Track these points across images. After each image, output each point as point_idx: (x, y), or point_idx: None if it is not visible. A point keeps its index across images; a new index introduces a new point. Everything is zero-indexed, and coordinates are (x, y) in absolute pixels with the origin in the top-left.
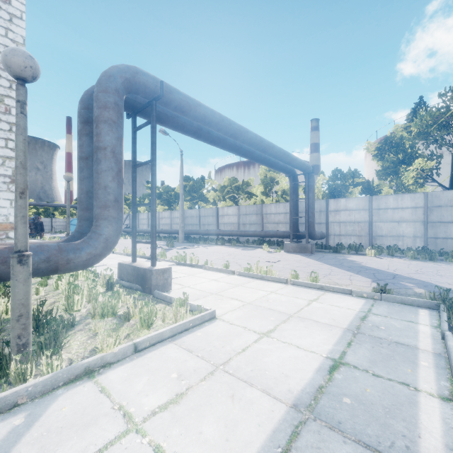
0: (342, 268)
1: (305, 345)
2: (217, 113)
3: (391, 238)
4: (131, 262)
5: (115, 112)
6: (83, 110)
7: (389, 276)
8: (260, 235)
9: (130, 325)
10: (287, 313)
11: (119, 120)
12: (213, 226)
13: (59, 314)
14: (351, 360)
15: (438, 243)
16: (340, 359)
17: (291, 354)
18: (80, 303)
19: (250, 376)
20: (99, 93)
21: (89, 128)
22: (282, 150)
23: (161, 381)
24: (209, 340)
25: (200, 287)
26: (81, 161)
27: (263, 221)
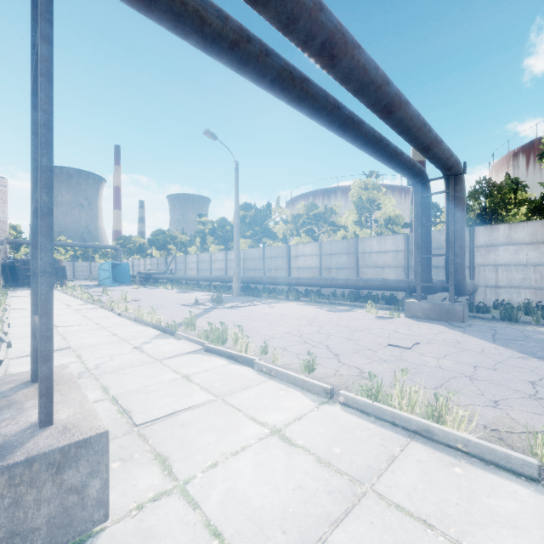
0: None
1: None
2: None
3: None
4: (28, 379)
5: None
6: None
7: None
8: (356, 286)
9: None
10: None
11: None
12: (282, 271)
13: None
14: None
15: None
16: None
17: None
18: None
19: None
20: None
21: None
22: (420, 115)
23: None
24: None
25: (224, 491)
26: None
27: (359, 265)
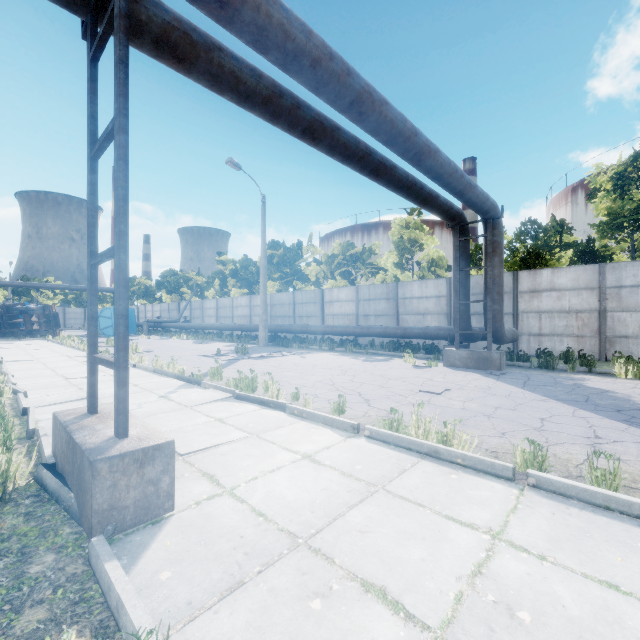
0: (606, 415)
1: None
2: (317, 35)
3: None
4: (85, 412)
5: None
6: None
7: None
8: (395, 334)
9: None
10: None
11: None
12: (315, 318)
13: None
14: None
15: None
16: None
17: None
18: None
19: None
20: None
21: None
22: (452, 162)
23: None
24: None
25: (265, 492)
26: None
27: (399, 311)
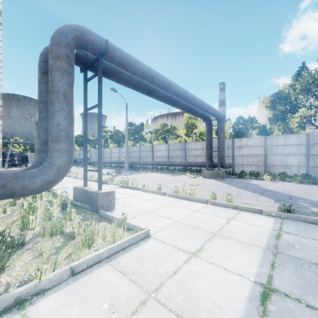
0: (248, 190)
1: (232, 267)
2: (152, 69)
3: (281, 167)
4: (83, 186)
5: (66, 62)
6: (42, 62)
7: (287, 197)
8: (183, 165)
9: (74, 244)
10: (210, 232)
11: (70, 69)
12: (149, 158)
13: (15, 232)
14: (279, 286)
15: (317, 170)
16: (269, 285)
17: (220, 277)
18: (34, 222)
19: (182, 307)
20: (52, 46)
21: (47, 77)
22: (201, 100)
23: (91, 315)
24: (143, 261)
25: (138, 206)
26: (40, 104)
27: (186, 155)
